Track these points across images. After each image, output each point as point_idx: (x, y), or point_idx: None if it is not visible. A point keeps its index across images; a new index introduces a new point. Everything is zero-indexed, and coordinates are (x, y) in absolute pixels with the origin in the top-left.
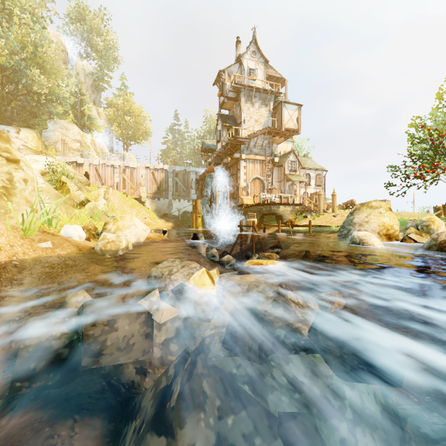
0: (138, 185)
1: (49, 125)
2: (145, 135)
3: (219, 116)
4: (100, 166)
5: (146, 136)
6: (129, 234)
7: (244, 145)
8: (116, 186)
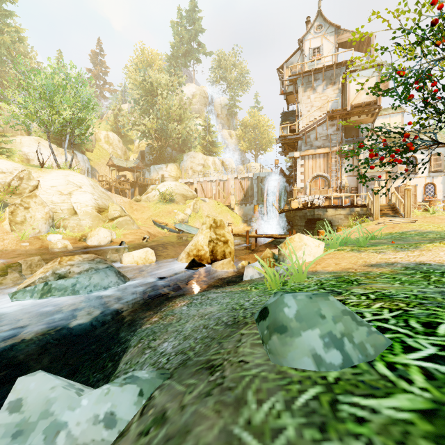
0: (229, 194)
1: (184, 158)
2: (268, 143)
3: (281, 115)
4: (204, 183)
5: (269, 144)
6: (93, 240)
7: (301, 140)
8: (214, 197)
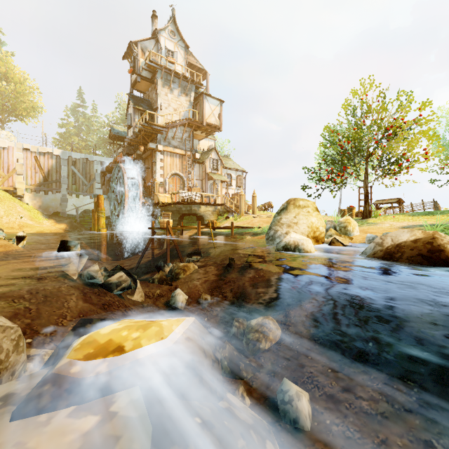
0: (10, 171)
1: None
2: (32, 111)
3: (130, 96)
4: None
5: (34, 113)
6: None
7: (161, 134)
8: None
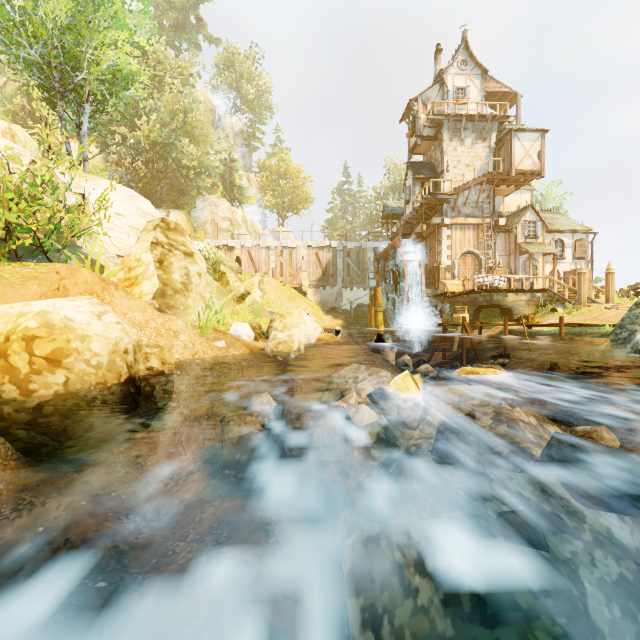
0: (298, 270)
1: (197, 203)
2: (305, 202)
3: (408, 165)
4: (253, 249)
5: (307, 204)
6: (298, 334)
7: (447, 204)
8: (272, 273)
